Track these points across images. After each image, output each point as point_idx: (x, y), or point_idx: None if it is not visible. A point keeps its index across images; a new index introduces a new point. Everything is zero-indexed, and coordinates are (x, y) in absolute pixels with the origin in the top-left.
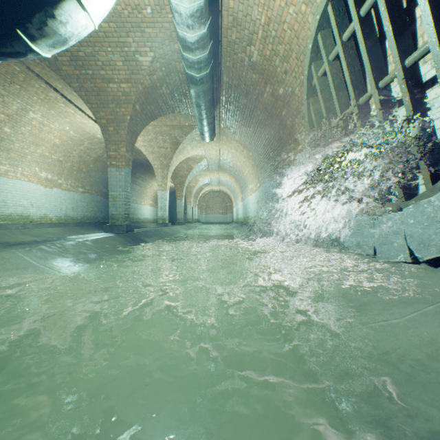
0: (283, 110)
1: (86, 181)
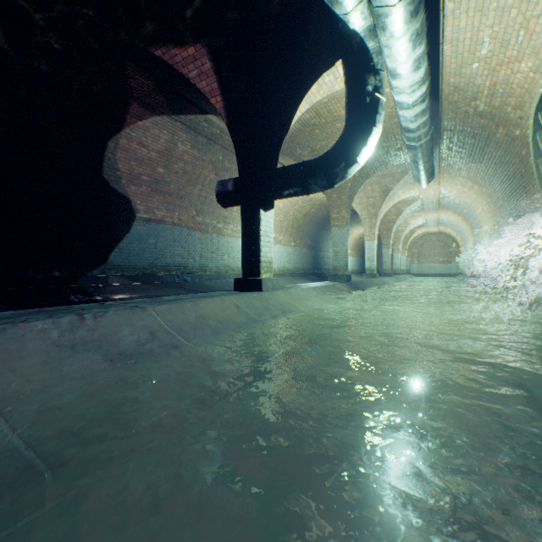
0: (522, 149)
1: (296, 235)
